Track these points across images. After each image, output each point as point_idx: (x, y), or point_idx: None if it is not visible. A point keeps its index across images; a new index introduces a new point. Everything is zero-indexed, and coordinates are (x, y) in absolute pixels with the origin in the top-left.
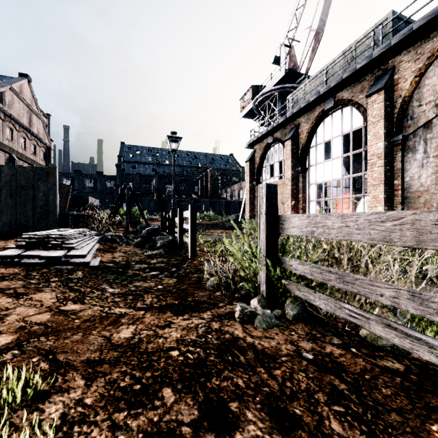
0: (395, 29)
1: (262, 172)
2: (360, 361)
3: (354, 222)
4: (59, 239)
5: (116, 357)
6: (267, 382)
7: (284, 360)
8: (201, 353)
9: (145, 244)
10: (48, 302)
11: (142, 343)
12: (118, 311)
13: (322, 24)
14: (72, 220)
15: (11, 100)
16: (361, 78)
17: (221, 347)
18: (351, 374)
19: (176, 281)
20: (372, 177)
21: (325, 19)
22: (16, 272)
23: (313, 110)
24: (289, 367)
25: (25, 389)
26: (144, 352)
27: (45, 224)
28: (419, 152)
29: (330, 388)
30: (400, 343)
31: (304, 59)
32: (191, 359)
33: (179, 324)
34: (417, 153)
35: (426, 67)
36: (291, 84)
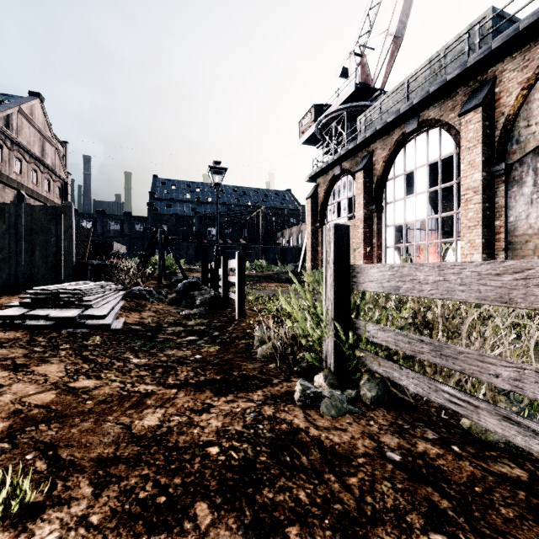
0: (495, 29)
1: (327, 212)
2: (466, 465)
3: (457, 275)
4: (74, 295)
5: (137, 454)
6: (339, 496)
7: (361, 462)
8: (249, 451)
9: (181, 301)
10: (55, 376)
11: (172, 434)
12: (143, 388)
13: (402, 26)
14: (92, 271)
15: (19, 125)
16: (452, 92)
17: (276, 442)
18: (455, 484)
19: (219, 349)
20: (467, 217)
21: (405, 20)
22: (17, 337)
23: (391, 133)
24: (369, 473)
25: (12, 501)
26: (173, 447)
27: (58, 276)
28: (528, 185)
29: (427, 506)
30: (525, 444)
31: (379, 71)
32: (236, 460)
33: (221, 408)
34: (524, 186)
35: (537, 77)
36: (363, 102)
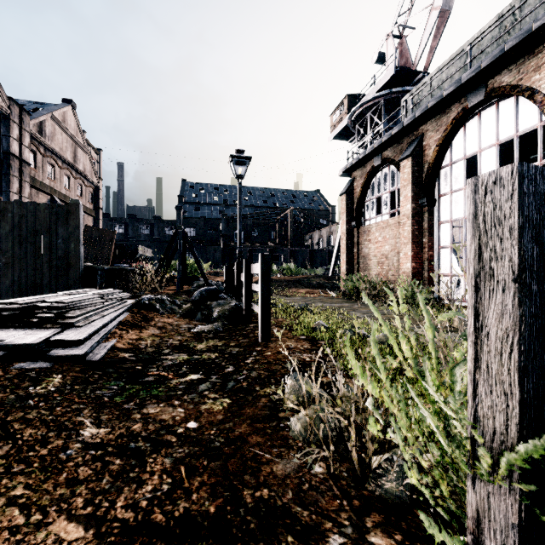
0: None
1: (364, 209)
2: None
3: None
4: (55, 310)
5: None
6: None
7: None
8: None
9: (196, 313)
10: None
11: None
12: (55, 536)
13: None
14: (103, 277)
15: (52, 131)
16: (537, 47)
17: None
18: None
19: (228, 407)
20: None
21: None
22: None
23: (446, 111)
24: None
25: None
26: None
27: (65, 283)
28: None
29: None
30: None
31: (422, 51)
32: None
33: None
34: None
35: None
36: (403, 87)
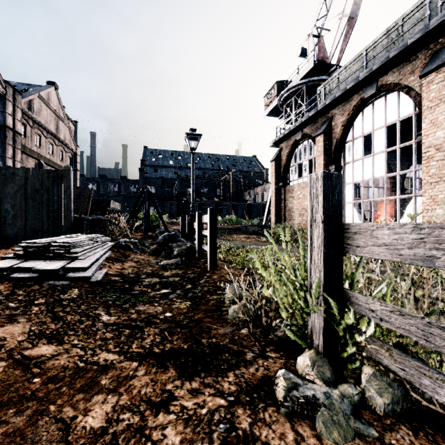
0: None
1: (289, 172)
2: None
3: None
4: (63, 248)
5: None
6: None
7: None
8: None
9: (161, 252)
10: (14, 340)
11: None
12: (103, 358)
13: (356, 8)
14: (88, 225)
15: (39, 108)
16: (412, 56)
17: None
18: None
19: (190, 306)
20: (428, 173)
21: (359, 2)
22: None
23: (349, 100)
24: None
25: None
26: None
27: (59, 229)
28: None
29: None
30: None
31: (335, 49)
32: None
33: (183, 404)
34: None
35: None
36: (321, 77)
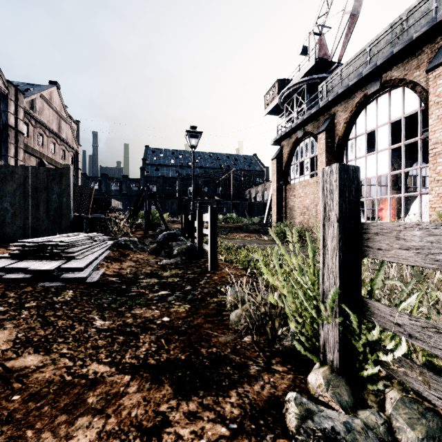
0: None
1: (290, 171)
2: None
3: None
4: (60, 247)
5: None
6: None
7: None
8: None
9: (161, 251)
10: None
11: None
12: (93, 370)
13: (358, 5)
14: (88, 224)
15: (41, 107)
16: (418, 51)
17: None
18: None
19: (189, 309)
20: (435, 171)
21: None
22: None
23: (352, 96)
24: None
25: None
26: None
27: (59, 228)
28: None
29: None
30: None
31: (336, 46)
32: None
33: (178, 433)
34: None
35: None
36: (322, 74)
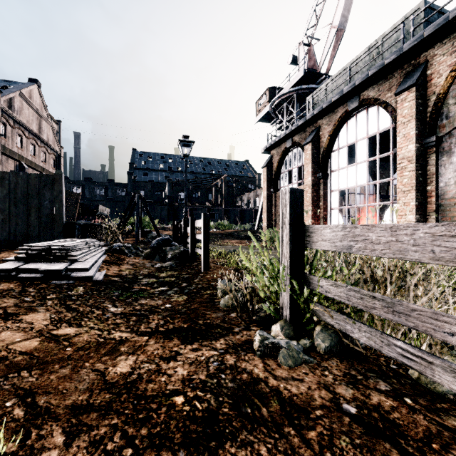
0: (427, 20)
1: (280, 179)
2: (420, 419)
3: (410, 236)
4: (62, 251)
5: (108, 402)
6: (299, 452)
7: (319, 415)
8: (212, 401)
9: (155, 256)
10: (40, 324)
11: (141, 381)
12: (118, 335)
13: (344, 20)
14: (79, 230)
15: (20, 106)
16: (389, 75)
17: (237, 393)
18: (412, 440)
19: (187, 299)
20: (402, 183)
21: (347, 15)
22: (10, 288)
23: (335, 111)
24: (327, 426)
25: None
26: (141, 395)
27: (51, 234)
28: (455, 155)
29: None
30: None
31: (324, 58)
32: (200, 411)
33: (187, 356)
34: (453, 156)
35: None
36: (311, 85)
